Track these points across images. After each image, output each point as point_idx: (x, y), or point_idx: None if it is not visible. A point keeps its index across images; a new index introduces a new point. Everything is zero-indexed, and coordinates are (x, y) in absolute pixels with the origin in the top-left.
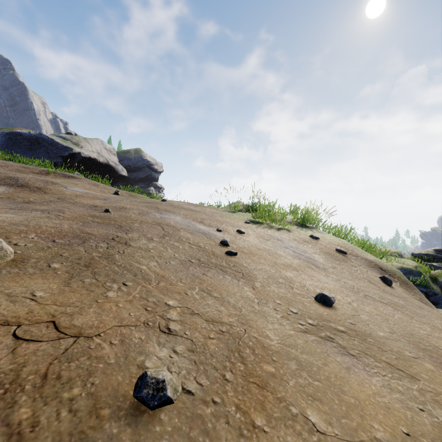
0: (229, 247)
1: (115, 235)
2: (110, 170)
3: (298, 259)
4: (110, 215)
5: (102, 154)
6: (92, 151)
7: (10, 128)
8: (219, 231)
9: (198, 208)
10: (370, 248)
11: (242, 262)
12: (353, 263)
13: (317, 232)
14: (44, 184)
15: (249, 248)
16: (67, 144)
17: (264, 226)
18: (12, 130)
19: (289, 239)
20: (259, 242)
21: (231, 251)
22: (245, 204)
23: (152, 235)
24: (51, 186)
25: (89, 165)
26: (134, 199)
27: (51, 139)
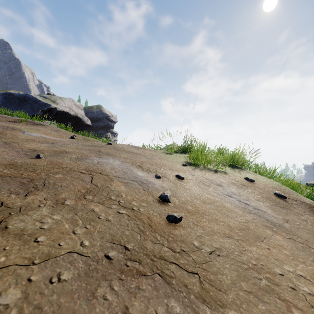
0: (170, 204)
1: (1, 201)
2: (78, 120)
3: (248, 213)
4: (37, 161)
5: (72, 109)
6: (65, 107)
7: (5, 90)
8: (157, 178)
9: (139, 150)
10: (297, 188)
11: (191, 238)
12: (297, 210)
13: (248, 173)
14: (3, 130)
15: (193, 201)
16: (46, 101)
17: (200, 168)
18: (6, 91)
19: (227, 184)
20: (201, 190)
21: (173, 215)
22: (179, 146)
23: (68, 194)
24: (8, 131)
25: (63, 117)
26: (81, 143)
27: (35, 97)
